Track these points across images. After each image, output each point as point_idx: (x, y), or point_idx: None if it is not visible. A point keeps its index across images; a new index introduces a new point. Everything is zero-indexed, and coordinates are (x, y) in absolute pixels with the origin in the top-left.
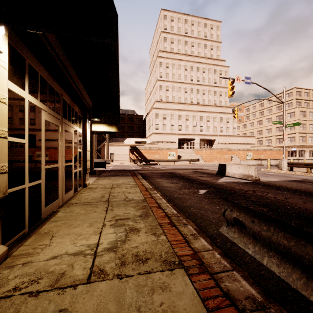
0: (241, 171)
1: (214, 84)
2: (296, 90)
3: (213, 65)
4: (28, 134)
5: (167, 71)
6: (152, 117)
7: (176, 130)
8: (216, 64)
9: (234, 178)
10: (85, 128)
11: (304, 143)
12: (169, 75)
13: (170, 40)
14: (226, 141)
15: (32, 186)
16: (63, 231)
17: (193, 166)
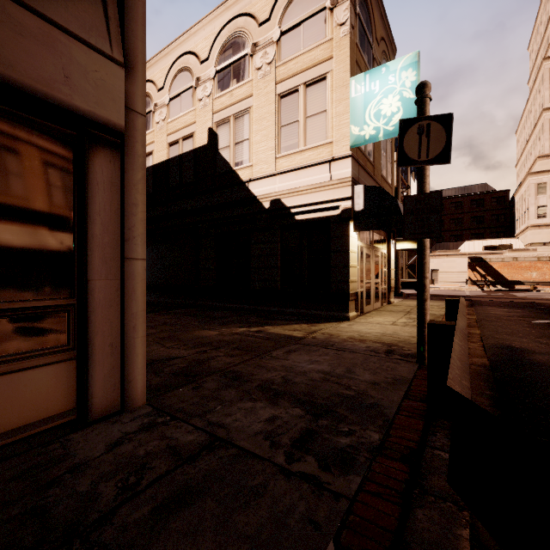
0: None
1: None
2: None
3: None
4: (359, 263)
5: None
6: (528, 192)
7: None
8: None
9: None
10: (389, 248)
11: None
12: None
13: None
14: None
15: (360, 291)
16: (377, 317)
17: None
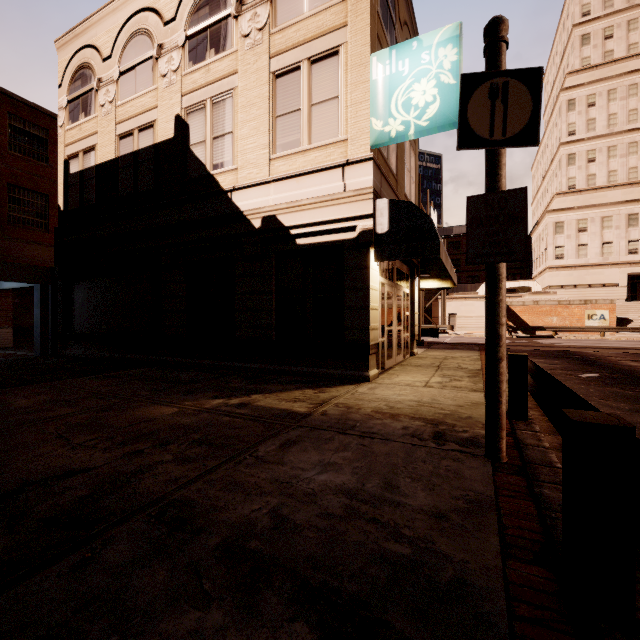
0: None
1: None
2: None
3: None
4: (380, 304)
5: (591, 114)
6: (546, 231)
7: (621, 254)
8: None
9: None
10: (412, 287)
11: None
12: (597, 121)
13: (602, 33)
14: None
15: (381, 341)
16: (403, 374)
17: None
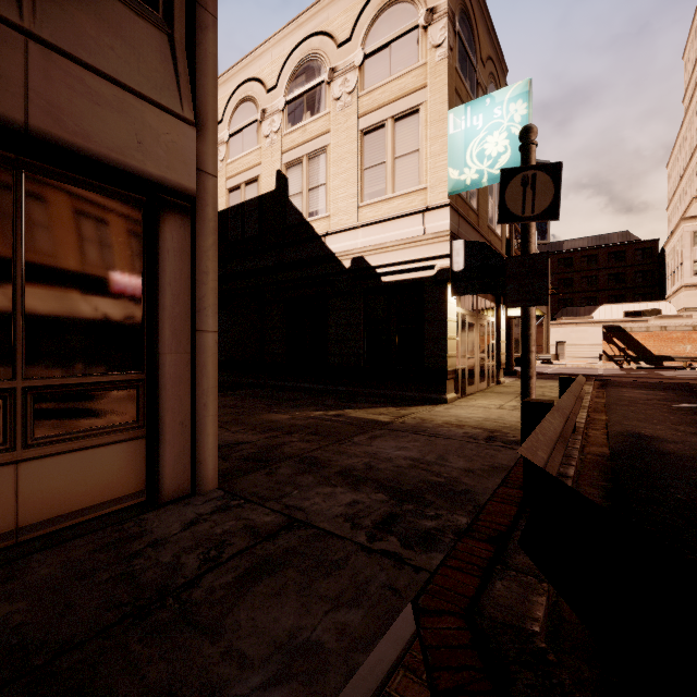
0: None
1: None
2: None
3: None
4: (460, 334)
5: None
6: (682, 243)
7: None
8: None
9: None
10: (498, 315)
11: None
12: None
13: None
14: None
15: (461, 369)
16: (482, 399)
17: None
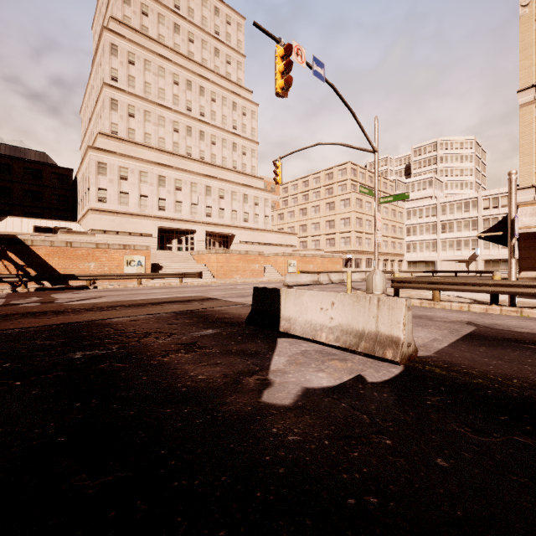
0: (342, 317)
1: (234, 130)
2: (351, 166)
3: (232, 92)
4: None
5: (131, 71)
6: (89, 169)
7: (154, 208)
8: (237, 93)
9: (317, 343)
10: None
11: (361, 247)
12: (136, 81)
13: (141, 6)
14: (253, 238)
15: None
16: None
17: (187, 289)
